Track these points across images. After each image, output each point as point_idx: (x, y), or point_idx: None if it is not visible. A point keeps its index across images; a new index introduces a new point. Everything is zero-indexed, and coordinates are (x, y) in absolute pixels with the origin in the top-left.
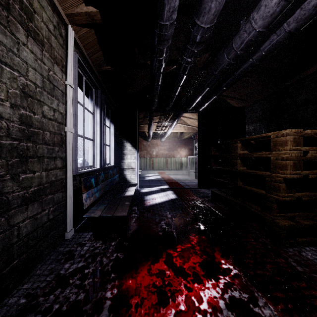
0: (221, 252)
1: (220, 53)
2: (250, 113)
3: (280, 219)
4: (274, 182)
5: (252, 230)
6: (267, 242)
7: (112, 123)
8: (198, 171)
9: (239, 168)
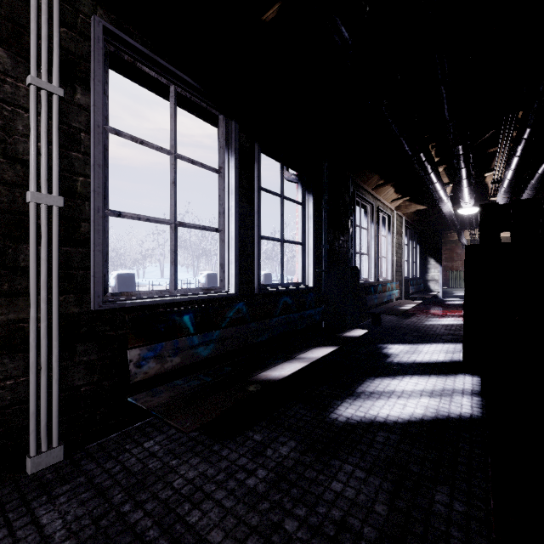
0: None
1: None
2: None
3: None
4: None
5: None
6: None
7: (417, 244)
8: None
9: None
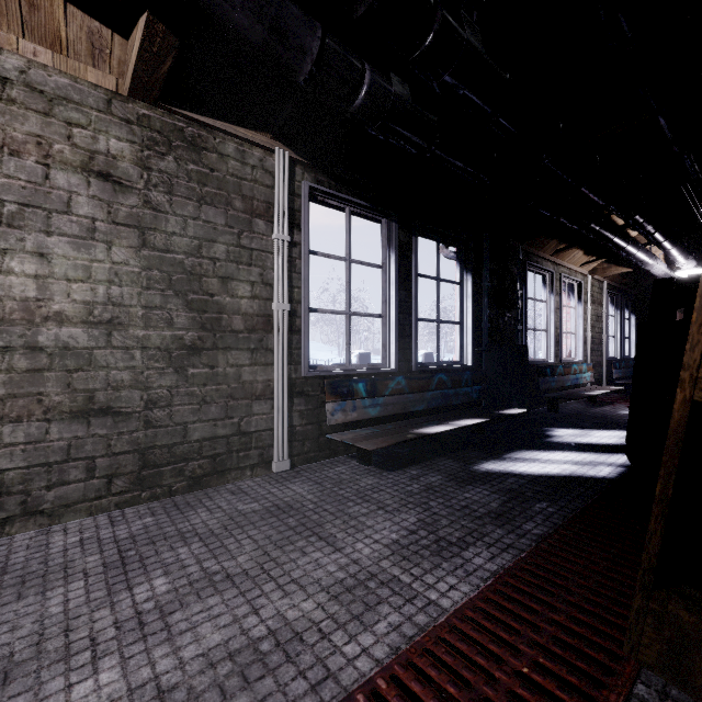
0: None
1: None
2: None
3: None
4: None
5: None
6: None
7: (632, 314)
8: None
9: None
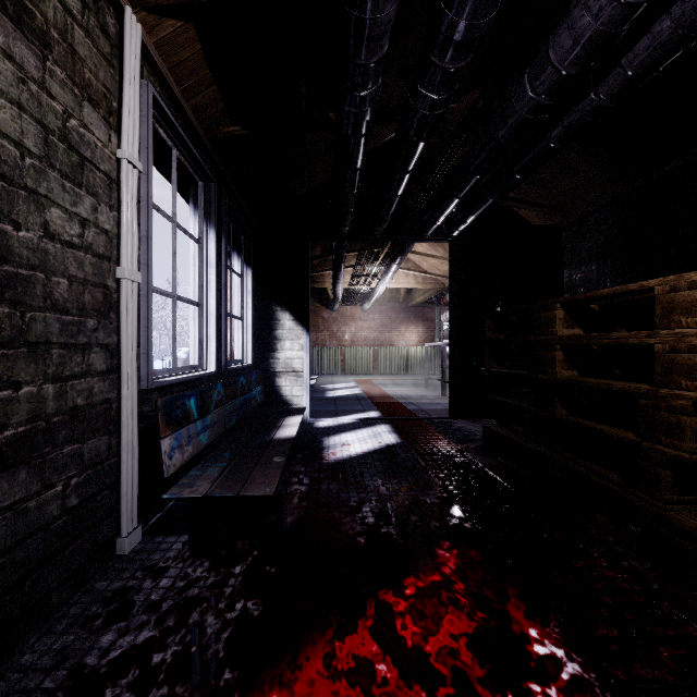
0: (526, 603)
1: (511, 83)
2: (575, 240)
3: (681, 511)
4: (665, 410)
5: (599, 532)
6: (644, 571)
7: (248, 266)
8: (450, 379)
9: (561, 373)
